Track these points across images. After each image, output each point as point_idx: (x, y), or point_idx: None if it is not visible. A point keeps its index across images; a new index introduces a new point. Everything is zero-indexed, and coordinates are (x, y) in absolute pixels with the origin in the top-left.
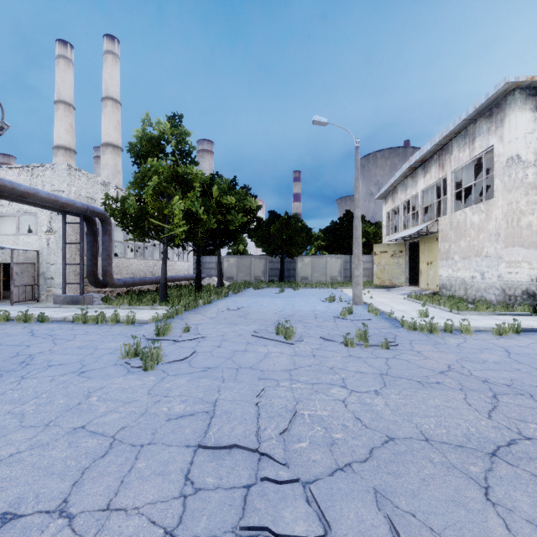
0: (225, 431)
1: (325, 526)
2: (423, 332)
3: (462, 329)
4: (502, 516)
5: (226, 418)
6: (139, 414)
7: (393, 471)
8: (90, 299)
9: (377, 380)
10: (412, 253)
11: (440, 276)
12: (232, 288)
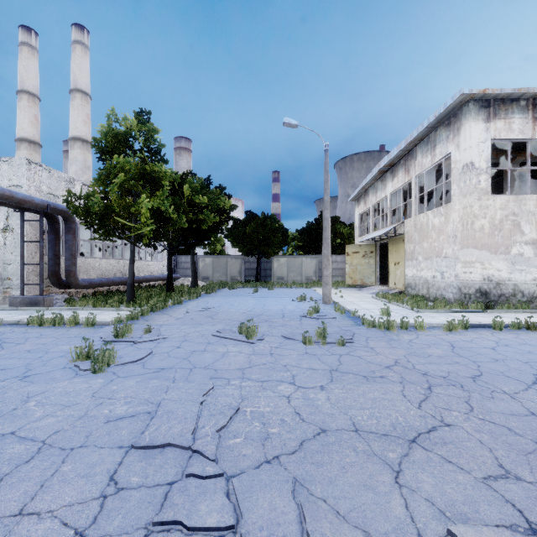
0: (162, 431)
1: (239, 516)
2: (381, 329)
3: (416, 326)
4: (404, 496)
5: (167, 417)
6: (77, 417)
7: (318, 461)
8: (51, 300)
9: (325, 376)
10: (383, 254)
11: (406, 276)
12: (206, 288)
